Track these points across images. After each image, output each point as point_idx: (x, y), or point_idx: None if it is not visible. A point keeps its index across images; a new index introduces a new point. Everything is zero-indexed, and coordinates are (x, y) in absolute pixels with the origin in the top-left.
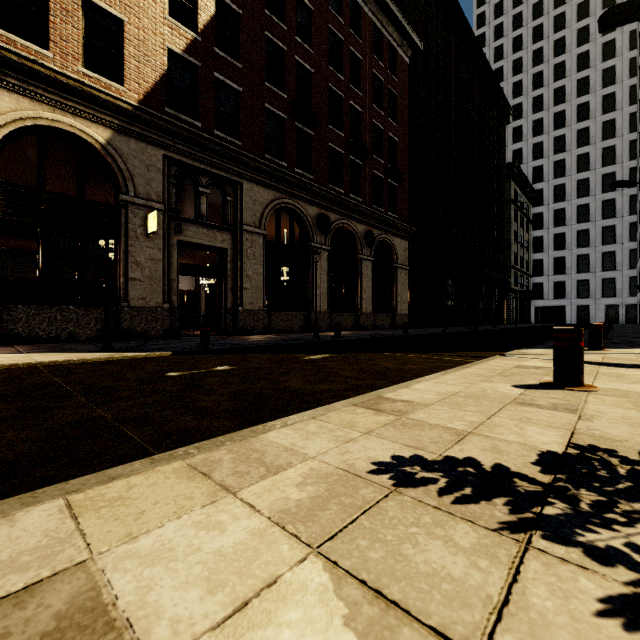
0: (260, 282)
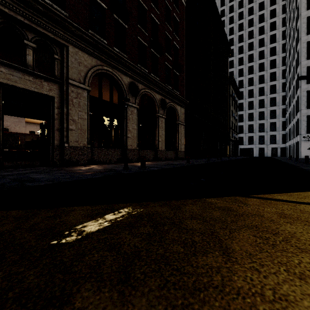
0: (84, 125)
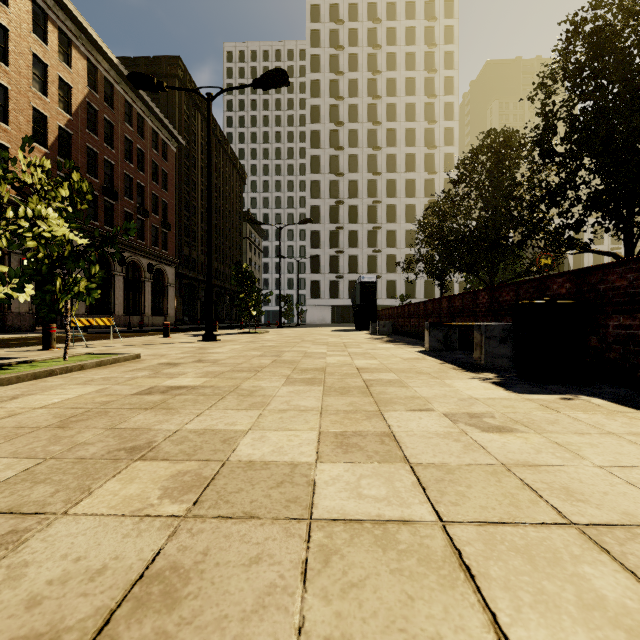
0: None
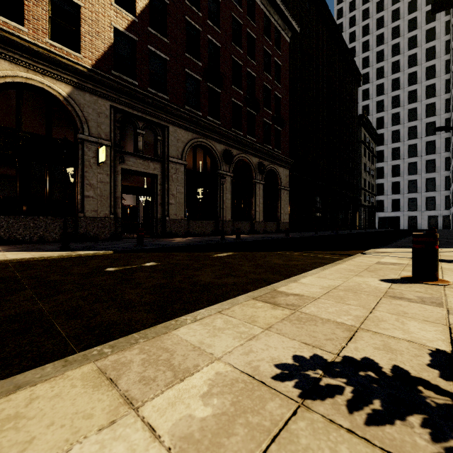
0: (182, 199)
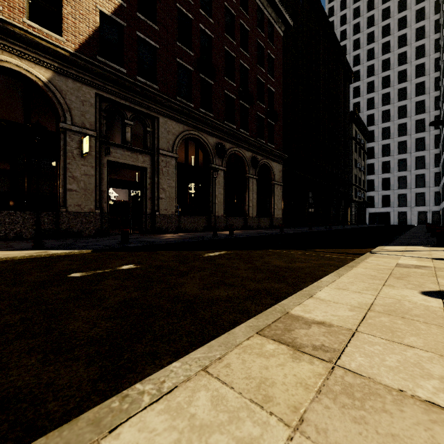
0: (172, 193)
